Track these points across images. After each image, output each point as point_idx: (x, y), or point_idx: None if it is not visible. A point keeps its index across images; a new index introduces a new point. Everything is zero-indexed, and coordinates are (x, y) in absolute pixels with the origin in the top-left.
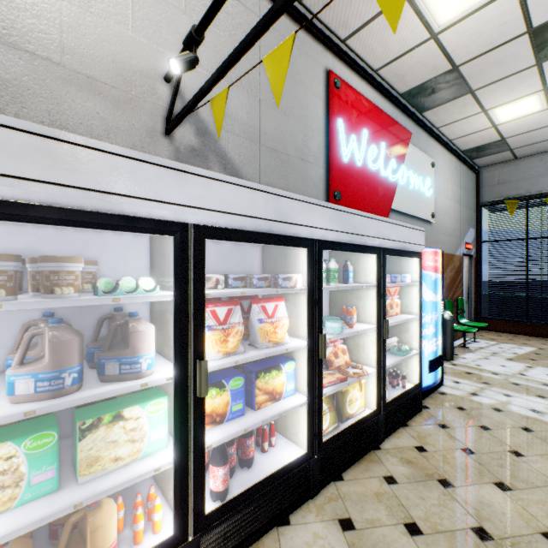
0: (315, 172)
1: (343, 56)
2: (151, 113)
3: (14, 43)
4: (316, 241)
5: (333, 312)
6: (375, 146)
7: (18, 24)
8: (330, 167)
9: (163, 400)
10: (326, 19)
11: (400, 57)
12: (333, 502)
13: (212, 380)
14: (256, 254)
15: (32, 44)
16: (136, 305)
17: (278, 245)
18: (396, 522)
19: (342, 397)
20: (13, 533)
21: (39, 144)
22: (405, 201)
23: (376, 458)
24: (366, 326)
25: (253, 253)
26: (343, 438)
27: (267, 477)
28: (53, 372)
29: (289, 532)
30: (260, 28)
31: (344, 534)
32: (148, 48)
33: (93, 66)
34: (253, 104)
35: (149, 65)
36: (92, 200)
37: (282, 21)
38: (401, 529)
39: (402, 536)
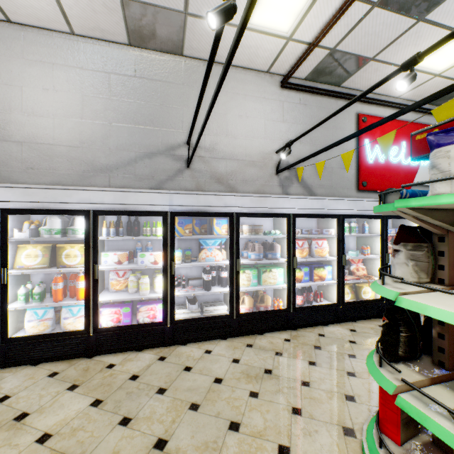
0: (349, 173)
1: (369, 102)
2: (271, 167)
3: (235, 158)
4: (341, 215)
5: (358, 249)
6: (396, 146)
7: (235, 152)
8: (358, 168)
9: (282, 269)
10: (356, 87)
11: (414, 88)
12: (348, 325)
13: (297, 267)
14: (314, 220)
15: (238, 157)
16: (269, 240)
17: (322, 218)
18: (376, 334)
19: (359, 289)
20: (253, 289)
21: (258, 199)
22: (428, 177)
23: (377, 320)
24: (374, 256)
25: (312, 219)
26: (357, 305)
27: (318, 305)
28: (258, 254)
29: (327, 327)
30: (314, 155)
31: (350, 332)
32: (270, 143)
33: (253, 157)
34: (313, 148)
35: (270, 149)
36: (268, 210)
37: (328, 101)
38: (378, 335)
39: (377, 337)
